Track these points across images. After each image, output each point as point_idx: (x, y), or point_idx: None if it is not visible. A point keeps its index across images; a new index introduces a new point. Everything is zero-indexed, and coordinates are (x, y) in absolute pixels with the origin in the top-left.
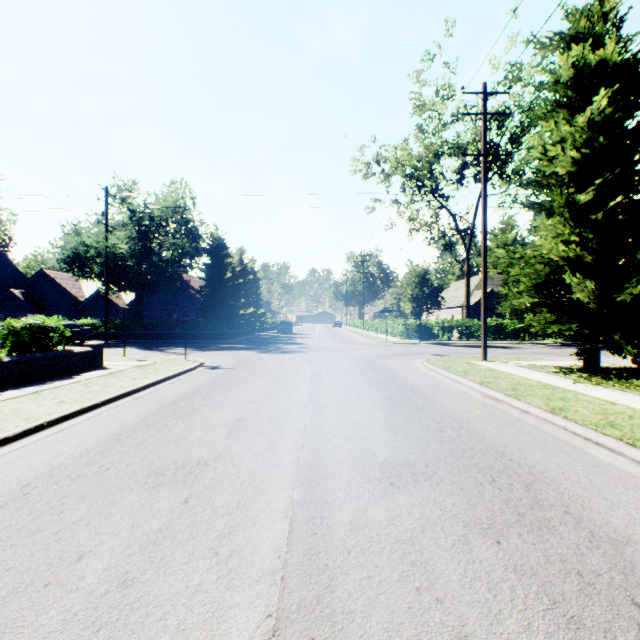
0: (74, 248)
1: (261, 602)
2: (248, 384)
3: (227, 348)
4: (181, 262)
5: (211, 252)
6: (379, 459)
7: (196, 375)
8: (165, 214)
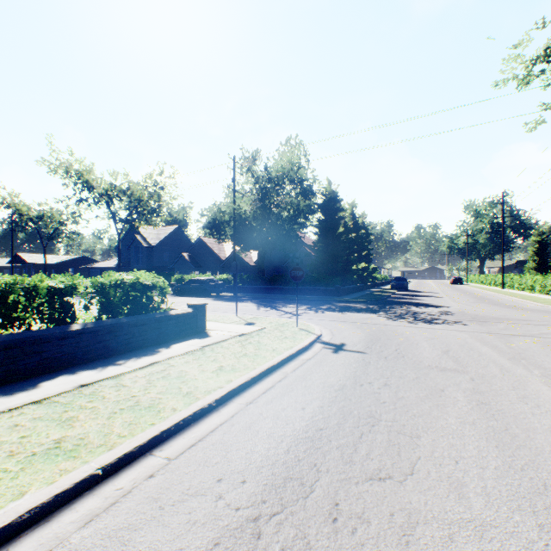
0: (213, 215)
1: None
2: (429, 431)
3: (343, 308)
4: (295, 219)
5: (323, 207)
6: None
7: (310, 366)
8: (281, 174)
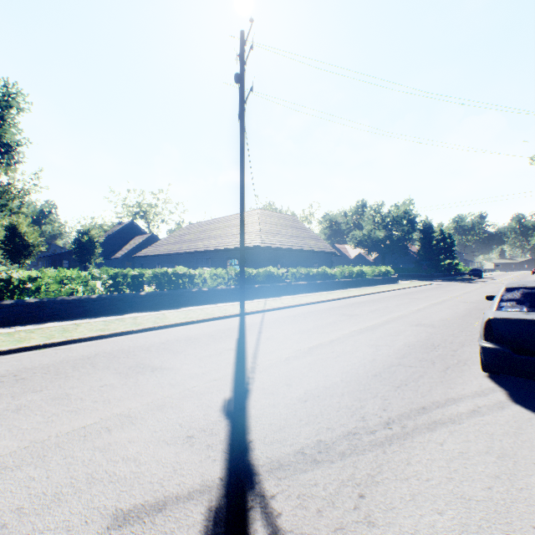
0: (359, 237)
1: (460, 293)
2: (453, 287)
3: (437, 281)
4: (406, 238)
5: (423, 231)
6: (484, 292)
7: (433, 285)
8: (399, 216)
